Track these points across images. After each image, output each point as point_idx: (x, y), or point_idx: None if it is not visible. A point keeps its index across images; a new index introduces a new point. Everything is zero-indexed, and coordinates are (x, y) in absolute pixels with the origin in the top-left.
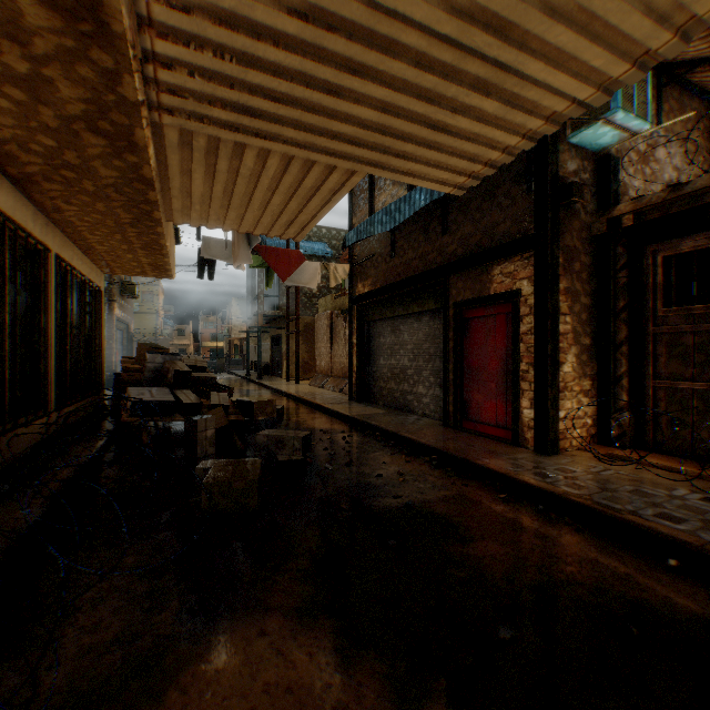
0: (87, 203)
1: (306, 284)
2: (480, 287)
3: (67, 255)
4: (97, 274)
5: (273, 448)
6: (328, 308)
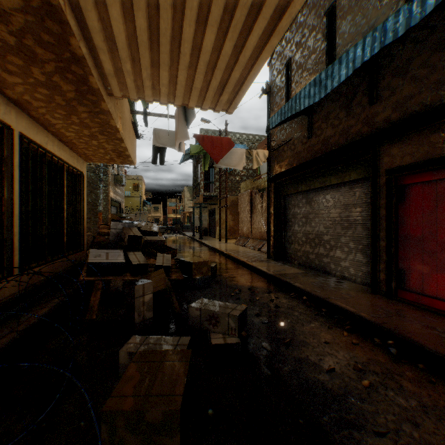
0: (23, 70)
1: (234, 166)
2: (426, 149)
3: (37, 138)
4: (77, 161)
5: (206, 324)
6: (248, 189)
